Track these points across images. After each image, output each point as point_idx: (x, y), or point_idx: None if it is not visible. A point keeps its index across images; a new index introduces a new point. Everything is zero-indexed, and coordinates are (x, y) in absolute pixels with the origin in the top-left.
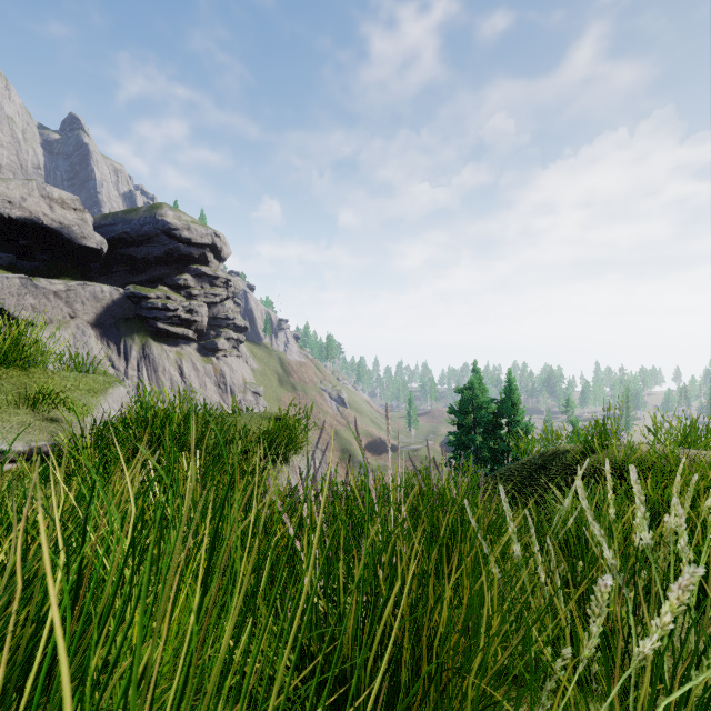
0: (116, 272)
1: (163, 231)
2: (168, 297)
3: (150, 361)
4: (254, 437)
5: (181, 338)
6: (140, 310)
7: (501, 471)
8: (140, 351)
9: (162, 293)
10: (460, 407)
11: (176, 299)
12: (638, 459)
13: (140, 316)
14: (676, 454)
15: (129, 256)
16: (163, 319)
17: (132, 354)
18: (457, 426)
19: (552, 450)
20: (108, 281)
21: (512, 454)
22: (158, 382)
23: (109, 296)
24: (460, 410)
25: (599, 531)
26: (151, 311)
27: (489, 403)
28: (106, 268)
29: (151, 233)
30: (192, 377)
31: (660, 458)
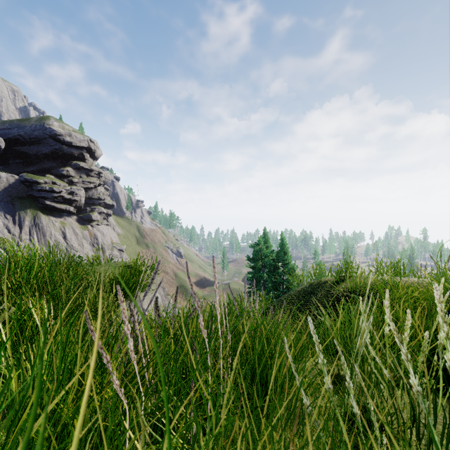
0: (12, 164)
1: (50, 136)
2: (54, 182)
3: (40, 228)
4: (110, 280)
5: (64, 212)
6: (32, 191)
7: (285, 296)
8: (31, 221)
9: (49, 180)
10: (255, 256)
11: (60, 184)
12: (371, 285)
13: (32, 195)
14: (395, 281)
15: (23, 152)
16: (50, 198)
17: (25, 223)
18: (253, 268)
19: (317, 281)
20: (5, 170)
21: (286, 284)
22: (46, 243)
23: (6, 180)
24: (255, 258)
25: (409, 358)
26: (40, 192)
27: (272, 253)
28: (3, 160)
29: (41, 137)
30: (73, 239)
31: (384, 284)
